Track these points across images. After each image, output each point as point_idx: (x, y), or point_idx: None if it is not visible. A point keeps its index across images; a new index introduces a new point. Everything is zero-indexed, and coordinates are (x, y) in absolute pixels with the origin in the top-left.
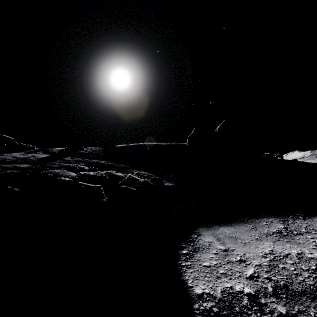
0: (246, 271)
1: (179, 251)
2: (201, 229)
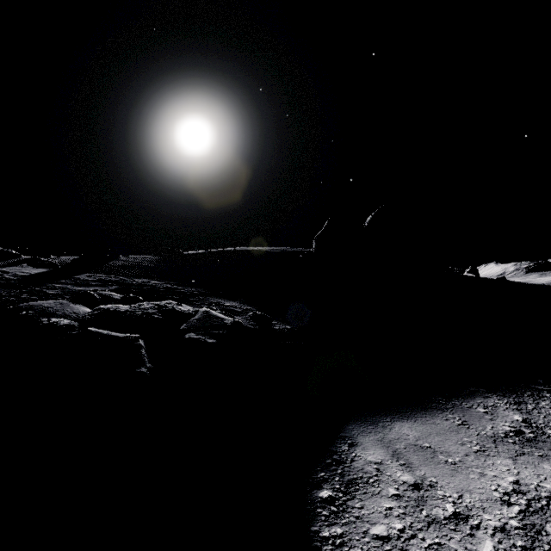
0: (477, 550)
1: (311, 494)
2: (356, 427)
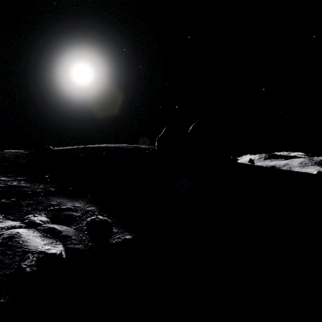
0: None
1: None
2: None
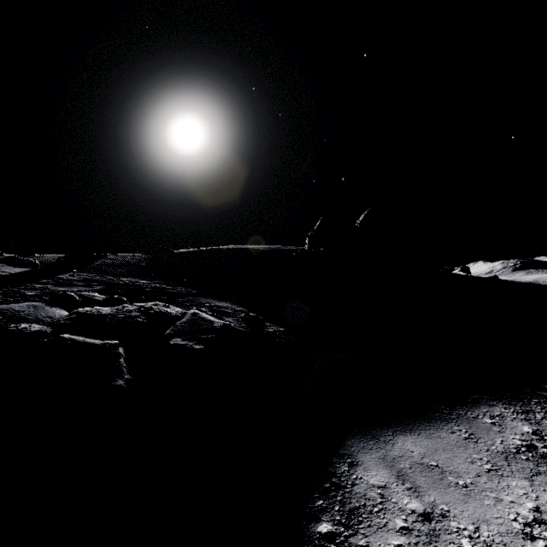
0: None
1: (309, 528)
2: (355, 443)
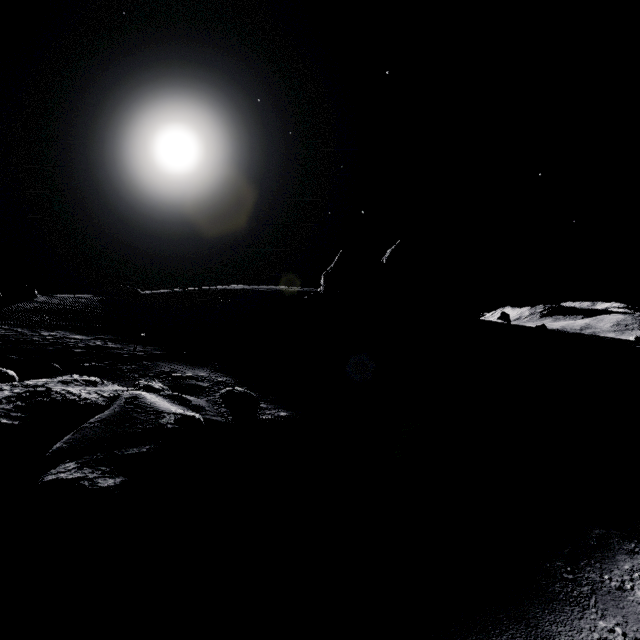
0: None
1: None
2: None
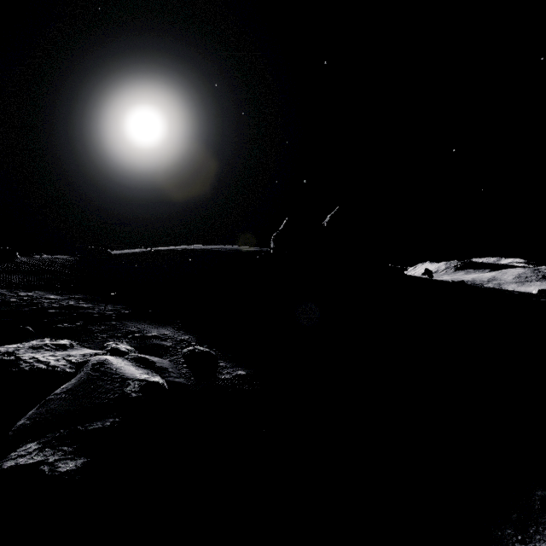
0: None
1: None
2: None
